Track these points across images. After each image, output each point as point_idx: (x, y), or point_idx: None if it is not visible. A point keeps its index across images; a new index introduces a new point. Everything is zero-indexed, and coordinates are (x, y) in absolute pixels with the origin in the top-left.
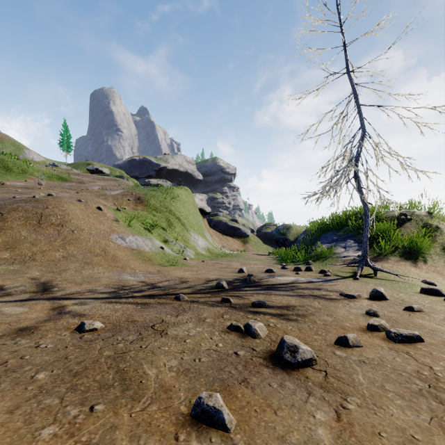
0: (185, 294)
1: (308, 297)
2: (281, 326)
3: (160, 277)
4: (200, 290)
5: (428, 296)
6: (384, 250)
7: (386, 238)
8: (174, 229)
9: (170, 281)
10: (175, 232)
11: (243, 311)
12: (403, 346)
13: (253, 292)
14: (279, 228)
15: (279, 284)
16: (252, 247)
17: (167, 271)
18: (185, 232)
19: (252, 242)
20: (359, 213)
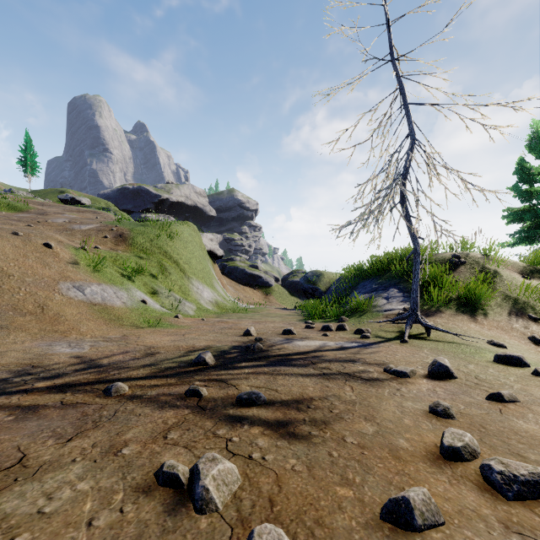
0: (131, 380)
1: (336, 377)
2: (275, 458)
3: (118, 346)
4: (164, 371)
5: (508, 367)
6: (436, 301)
7: (437, 285)
8: (169, 276)
9: (127, 354)
10: (170, 280)
11: (213, 418)
12: (527, 512)
13: (251, 370)
14: (308, 275)
15: (297, 353)
16: (276, 300)
17: (137, 336)
18: (185, 281)
19: (276, 293)
20: (403, 255)
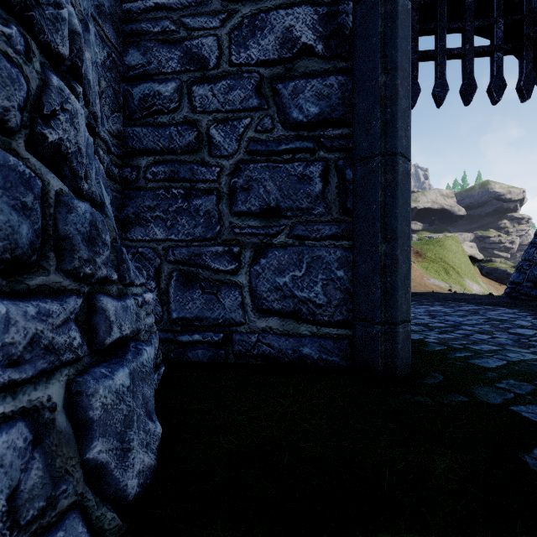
0: None
1: None
2: None
3: None
4: None
5: None
6: None
7: None
8: (451, 276)
9: None
10: (452, 278)
11: None
12: None
13: None
14: None
15: None
16: None
17: None
18: (459, 279)
19: None
20: None
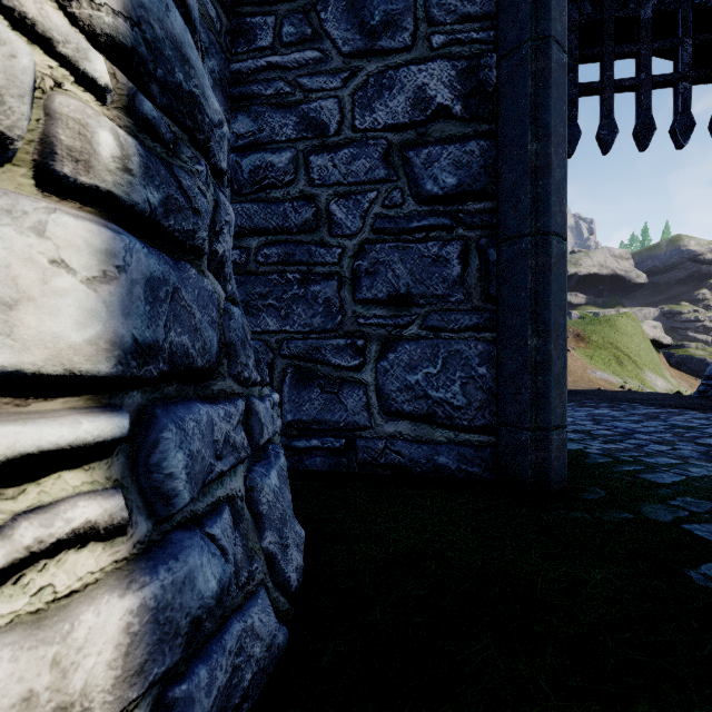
0: None
1: None
2: None
3: None
4: None
5: None
6: None
7: None
8: (625, 367)
9: None
10: (627, 370)
11: None
12: None
13: None
14: None
15: None
16: None
17: None
18: (637, 371)
19: None
20: None
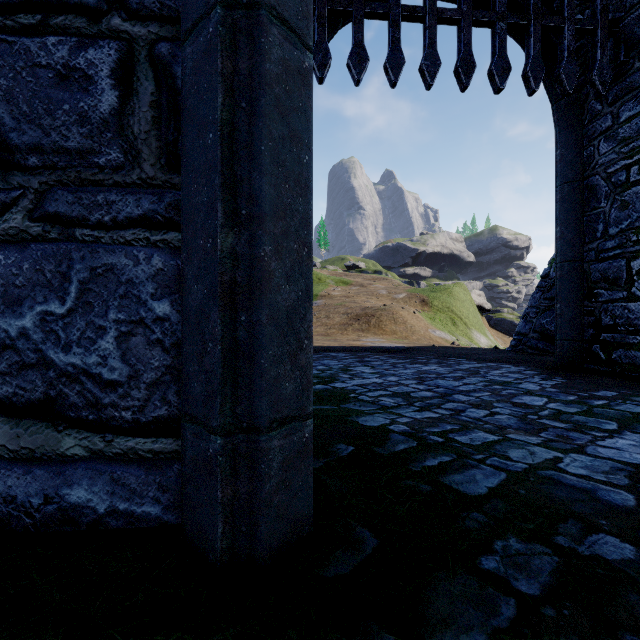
0: None
1: None
2: None
3: None
4: None
5: None
6: None
7: None
8: (458, 327)
9: None
10: (459, 330)
11: None
12: None
13: None
14: None
15: None
16: None
17: None
18: (467, 330)
19: None
20: None
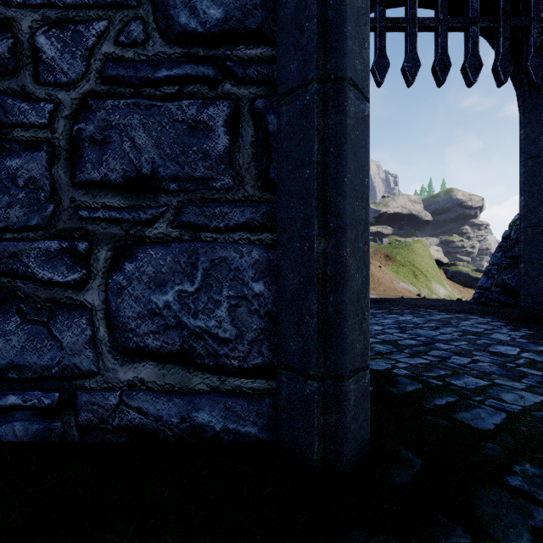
0: None
1: None
2: None
3: None
4: None
5: None
6: None
7: None
8: (419, 279)
9: None
10: (420, 282)
11: None
12: None
13: None
14: None
15: None
16: None
17: None
18: (427, 282)
19: None
20: None
